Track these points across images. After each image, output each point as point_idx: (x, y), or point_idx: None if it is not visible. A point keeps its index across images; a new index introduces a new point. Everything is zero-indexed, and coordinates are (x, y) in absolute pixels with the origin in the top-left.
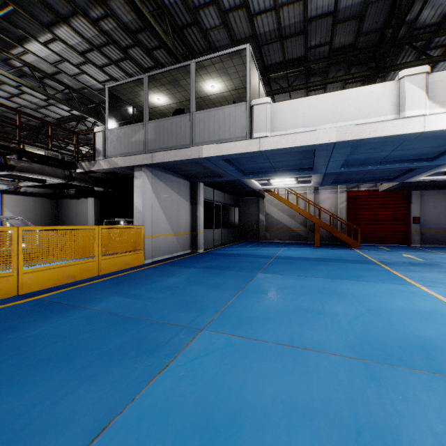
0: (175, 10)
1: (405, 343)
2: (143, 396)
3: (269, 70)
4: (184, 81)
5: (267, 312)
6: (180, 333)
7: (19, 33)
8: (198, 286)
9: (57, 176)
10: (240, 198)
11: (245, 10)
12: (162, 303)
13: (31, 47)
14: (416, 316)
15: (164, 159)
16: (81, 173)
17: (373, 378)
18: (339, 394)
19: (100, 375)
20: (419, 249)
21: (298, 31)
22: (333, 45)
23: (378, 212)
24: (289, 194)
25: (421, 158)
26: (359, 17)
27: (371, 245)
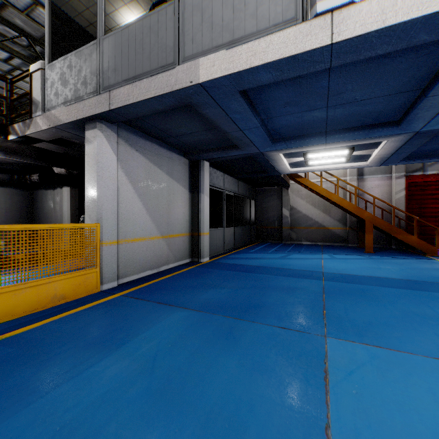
0: None
1: None
2: None
3: None
4: None
5: None
6: None
7: None
8: (164, 436)
9: None
10: (257, 188)
11: None
12: None
13: None
14: None
15: (128, 99)
16: (13, 141)
17: None
18: None
19: None
20: None
21: None
22: None
23: None
24: (322, 181)
25: None
26: None
27: None
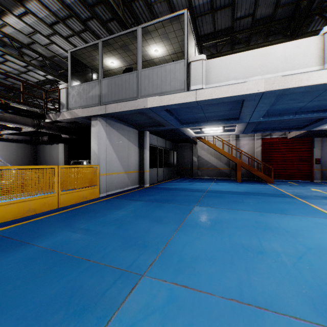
0: None
1: None
2: None
3: (202, 39)
4: (132, 46)
5: (208, 251)
6: (118, 280)
7: None
8: (143, 220)
9: (27, 124)
10: (178, 144)
11: None
12: (107, 239)
13: (9, 20)
14: None
15: (115, 109)
16: (49, 123)
17: None
18: None
19: None
20: (321, 184)
21: (227, 3)
22: (255, 17)
23: (287, 154)
24: (216, 140)
25: None
26: None
27: (281, 181)
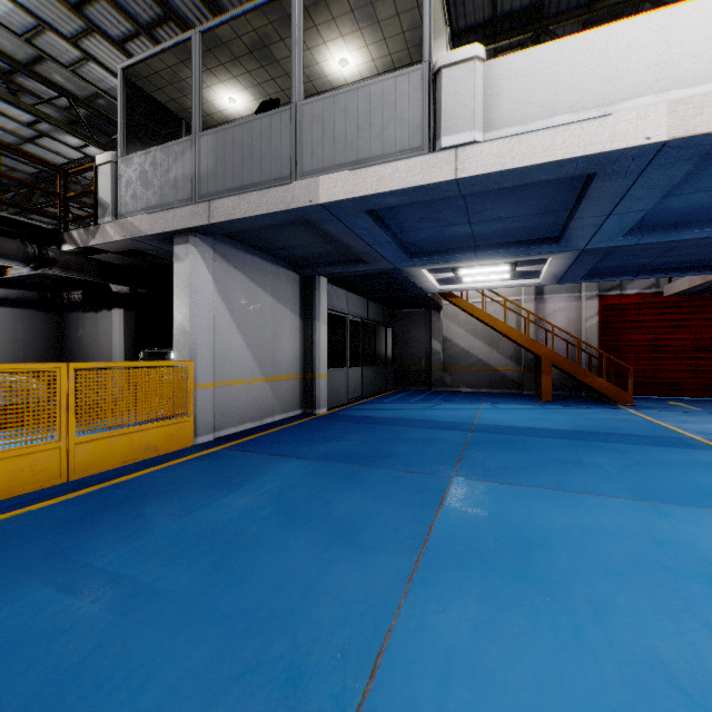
0: None
1: None
2: None
3: (459, 43)
4: (281, 48)
5: None
6: None
7: None
8: (299, 532)
9: (7, 255)
10: (397, 310)
11: None
12: (162, 629)
13: None
14: None
15: (233, 213)
16: (70, 253)
17: None
18: None
19: None
20: None
21: None
22: None
23: (662, 335)
24: (487, 302)
25: None
26: None
27: (650, 399)
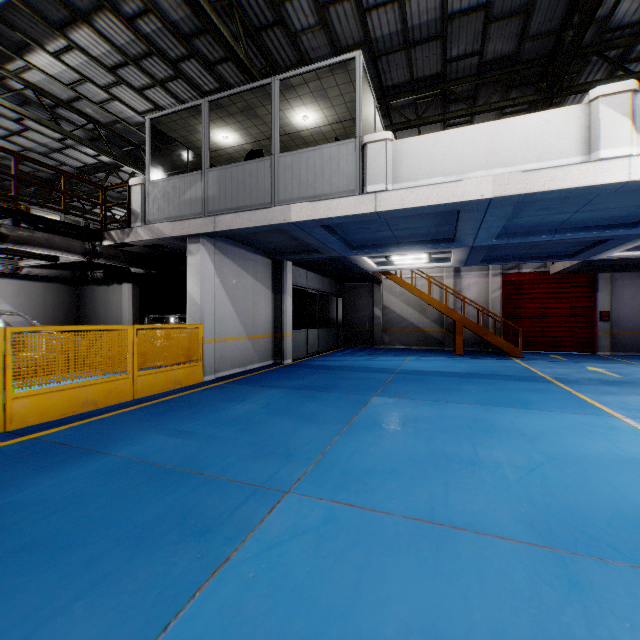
0: (248, 1)
1: (615, 516)
2: (184, 619)
3: (389, 94)
4: (262, 110)
5: (389, 461)
6: (251, 498)
7: (18, 38)
8: (283, 418)
9: (73, 251)
10: (346, 284)
11: (354, 1)
12: (226, 446)
13: (36, 60)
14: (624, 468)
15: (232, 225)
16: (110, 247)
17: (572, 583)
18: (518, 617)
19: (115, 578)
20: (610, 358)
21: (433, 34)
22: (484, 56)
23: (549, 304)
24: (417, 277)
25: (617, 224)
26: (525, 13)
27: (538, 353)
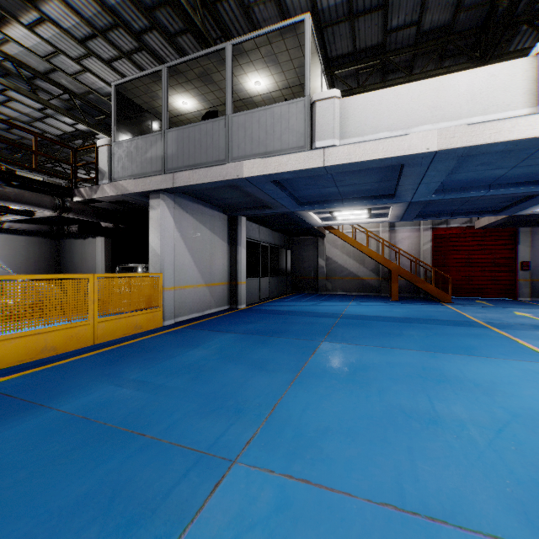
0: None
1: None
2: None
3: (333, 64)
4: (218, 75)
5: (344, 419)
6: (193, 470)
7: None
8: (235, 365)
9: (43, 206)
10: (294, 237)
11: None
12: (175, 398)
13: (13, 33)
14: None
15: (189, 181)
16: (80, 203)
17: None
18: None
19: None
20: (531, 304)
21: (375, 5)
22: (422, 27)
23: (474, 255)
24: (357, 232)
25: None
26: None
27: (465, 299)
